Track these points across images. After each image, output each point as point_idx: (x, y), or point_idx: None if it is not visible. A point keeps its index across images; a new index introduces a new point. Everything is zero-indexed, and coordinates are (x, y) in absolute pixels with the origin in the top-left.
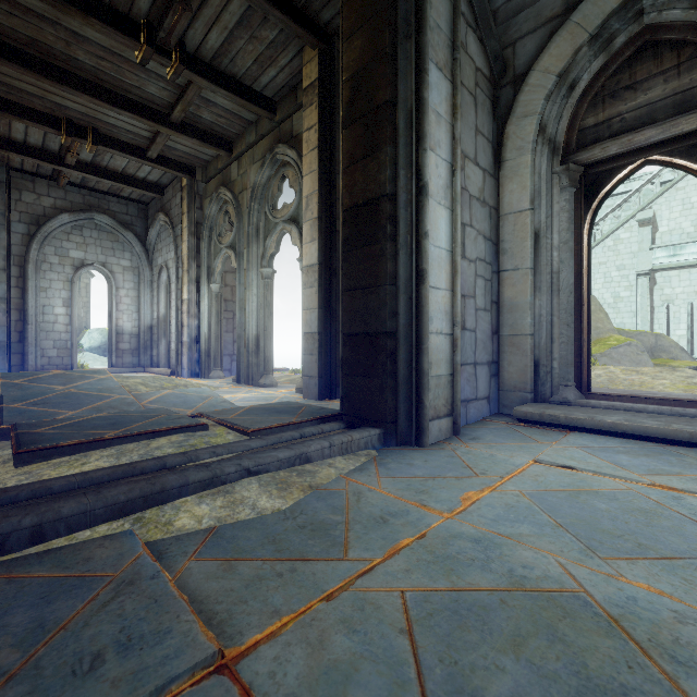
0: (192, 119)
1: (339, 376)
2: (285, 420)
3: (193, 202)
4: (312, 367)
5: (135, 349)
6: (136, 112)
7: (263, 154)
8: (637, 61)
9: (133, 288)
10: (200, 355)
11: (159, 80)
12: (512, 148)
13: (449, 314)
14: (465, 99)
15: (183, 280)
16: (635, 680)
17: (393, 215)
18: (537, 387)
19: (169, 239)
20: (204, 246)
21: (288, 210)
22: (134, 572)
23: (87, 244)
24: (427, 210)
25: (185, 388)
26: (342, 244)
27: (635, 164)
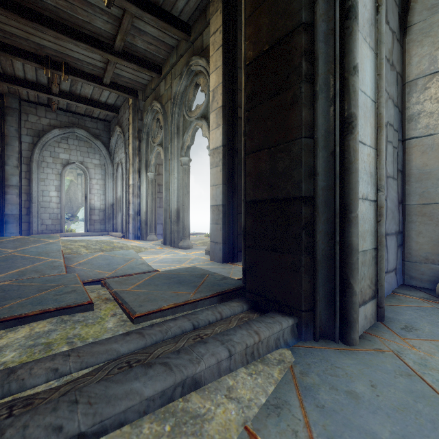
0: (130, 48)
1: (240, 242)
2: (181, 298)
3: (136, 115)
4: (217, 234)
5: (102, 219)
6: (89, 43)
7: (181, 69)
8: None
9: (101, 178)
10: (141, 224)
11: (102, 13)
12: (422, 9)
13: (373, 176)
14: None
15: (129, 171)
16: None
17: (310, 49)
18: None
19: (122, 143)
20: (143, 146)
21: (199, 110)
22: None
23: (71, 149)
24: (356, 38)
25: (120, 249)
26: (244, 109)
27: None
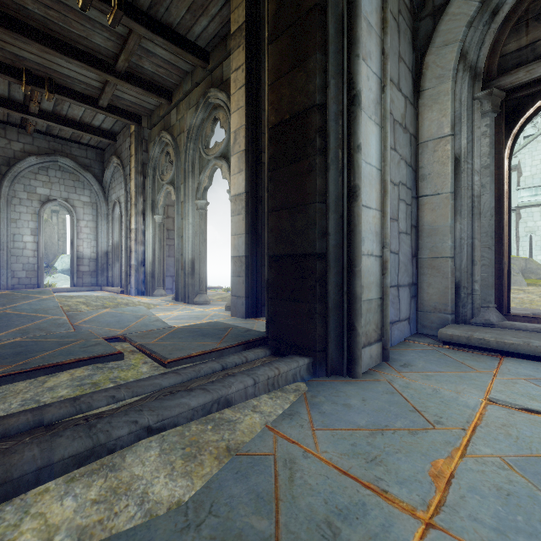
0: (135, 69)
1: (264, 296)
2: (208, 347)
3: (139, 145)
4: (239, 288)
5: (93, 271)
6: (84, 61)
7: (197, 99)
8: None
9: (92, 220)
10: (146, 276)
11: (103, 30)
12: (431, 77)
13: (379, 235)
14: (390, 23)
15: (131, 212)
16: None
17: (323, 127)
18: (458, 308)
19: (121, 178)
20: (149, 183)
21: (219, 148)
22: None
23: (52, 183)
24: (360, 121)
25: (126, 306)
26: (267, 166)
27: None
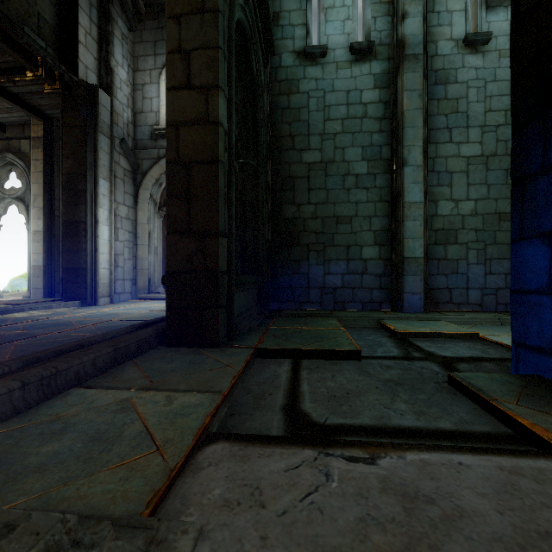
0: None
1: (56, 288)
2: (36, 301)
3: None
4: (39, 283)
5: None
6: None
7: None
8: None
9: None
10: None
11: None
12: (141, 199)
13: (109, 262)
14: (119, 182)
15: None
16: (116, 314)
17: (85, 228)
18: (150, 288)
19: None
20: None
21: (15, 192)
22: (17, 318)
23: None
24: (99, 228)
25: None
26: (62, 232)
27: None
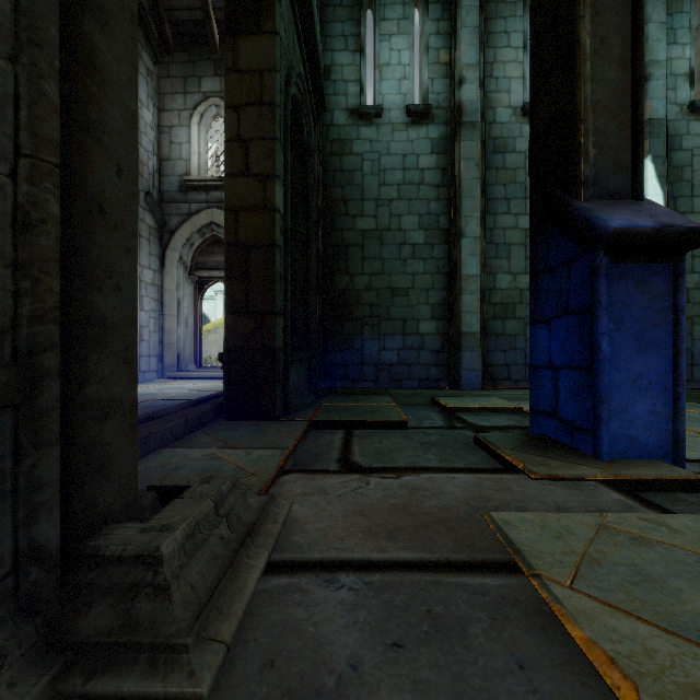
0: None
1: None
2: None
3: None
4: None
5: None
6: None
7: None
8: (214, 244)
9: None
10: None
11: None
12: (169, 261)
13: None
14: (144, 243)
15: None
16: (152, 394)
17: None
18: (179, 365)
19: None
20: None
21: None
22: None
23: None
24: None
25: None
26: None
27: (215, 281)
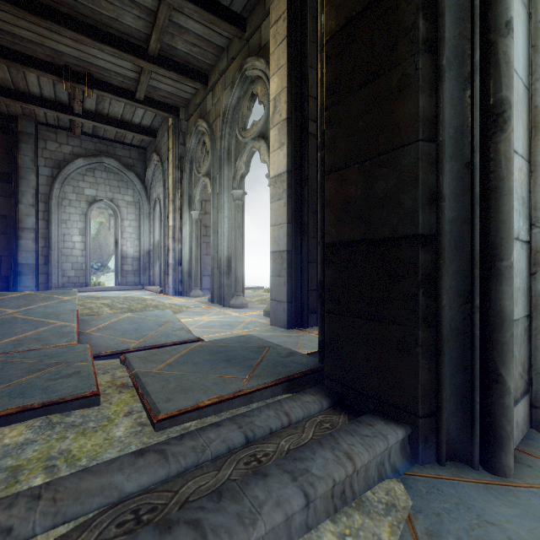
0: (168, 52)
1: (311, 301)
2: (229, 387)
3: (177, 138)
4: (279, 290)
5: (136, 270)
6: (116, 46)
7: (233, 76)
8: None
9: (135, 219)
10: (183, 275)
11: (132, 6)
12: None
13: (525, 203)
14: None
15: (169, 209)
16: None
17: (431, 0)
18: None
19: (160, 175)
20: (185, 177)
21: (256, 127)
22: None
23: (98, 183)
24: None
25: (154, 309)
26: (320, 111)
27: None
